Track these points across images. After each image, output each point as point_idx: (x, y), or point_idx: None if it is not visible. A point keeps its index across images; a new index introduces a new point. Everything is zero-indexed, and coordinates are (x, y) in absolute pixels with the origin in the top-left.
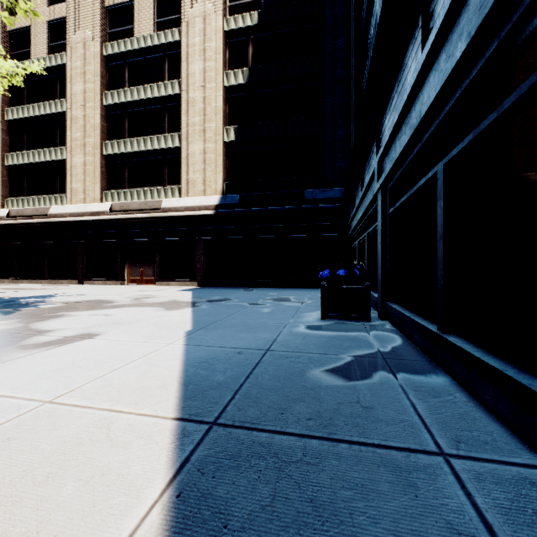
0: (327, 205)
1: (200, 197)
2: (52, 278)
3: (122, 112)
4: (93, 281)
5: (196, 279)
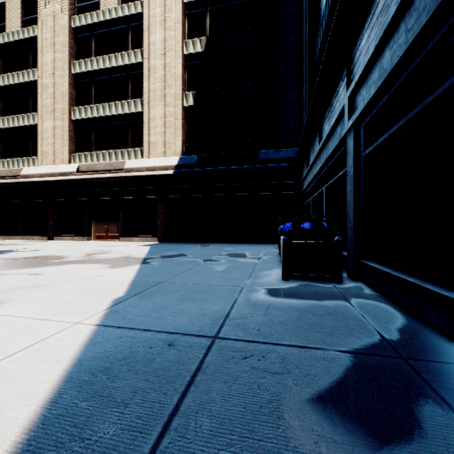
0: (280, 164)
1: (161, 158)
2: (24, 235)
3: (89, 80)
4: (62, 237)
5: (157, 235)
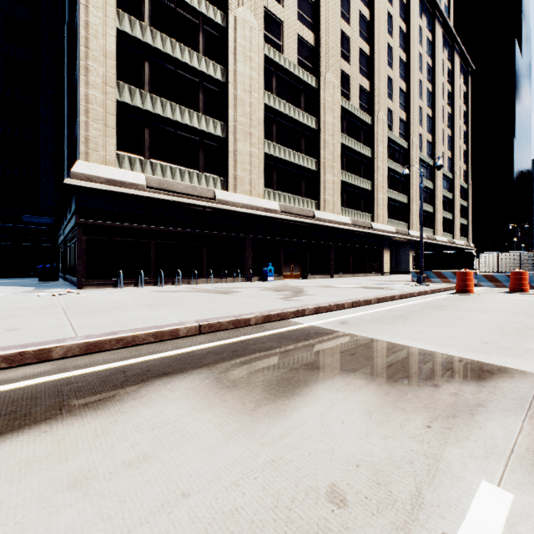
0: (41, 227)
1: None
2: None
3: None
4: None
5: None
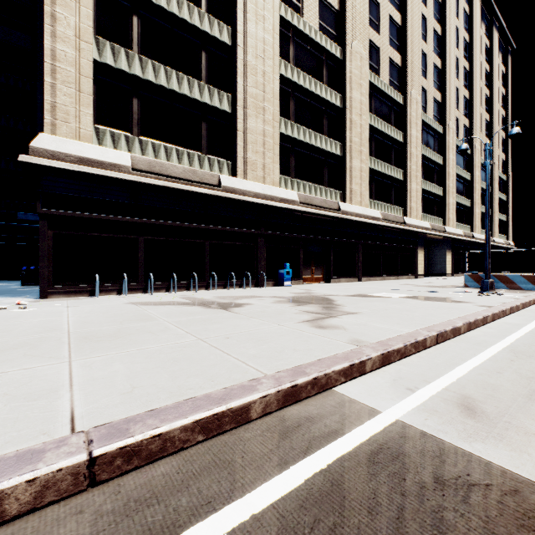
0: (38, 225)
1: None
2: None
3: None
4: None
5: None
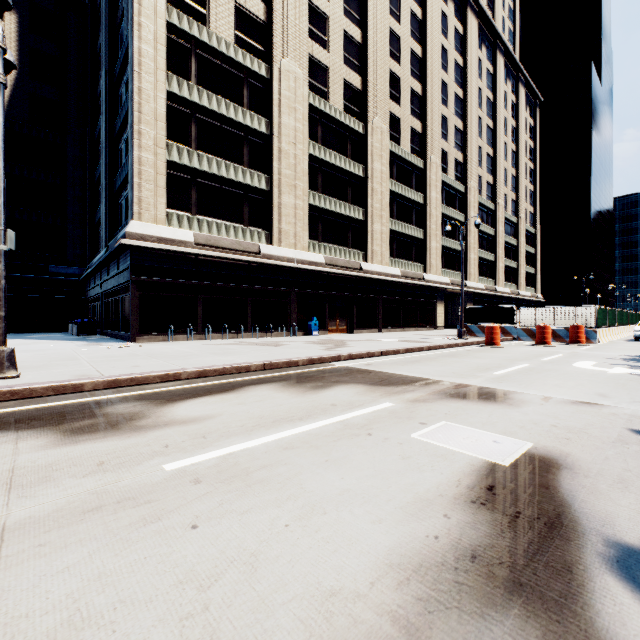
0: (69, 278)
1: None
2: None
3: None
4: None
5: None
